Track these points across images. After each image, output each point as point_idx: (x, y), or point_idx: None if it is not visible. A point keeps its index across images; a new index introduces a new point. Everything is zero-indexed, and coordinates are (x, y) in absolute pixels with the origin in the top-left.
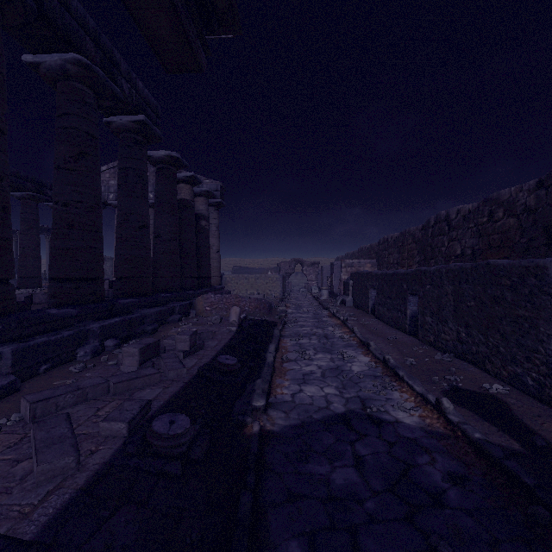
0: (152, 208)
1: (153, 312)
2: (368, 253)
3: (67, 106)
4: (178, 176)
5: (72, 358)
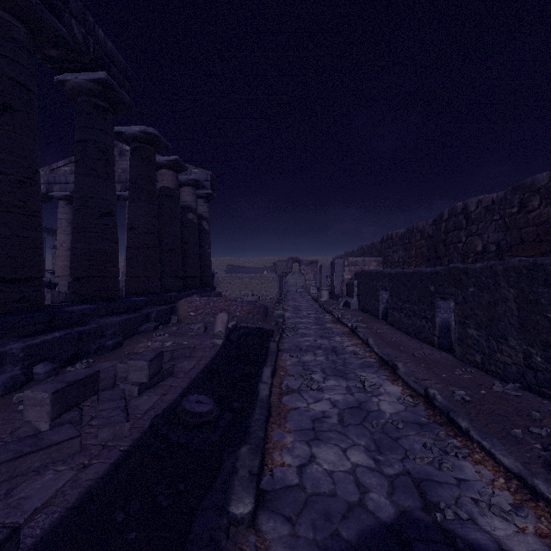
0: None
1: (118, 321)
2: (370, 251)
3: None
4: (160, 160)
5: None
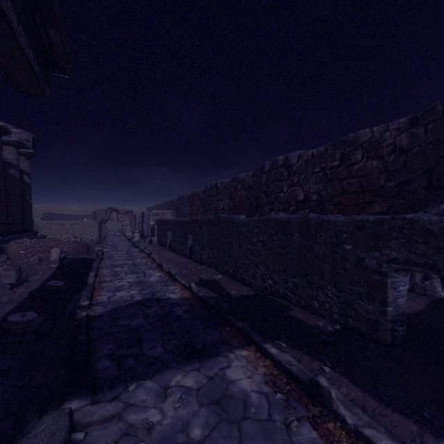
0: None
1: None
2: (171, 205)
3: None
4: None
5: None
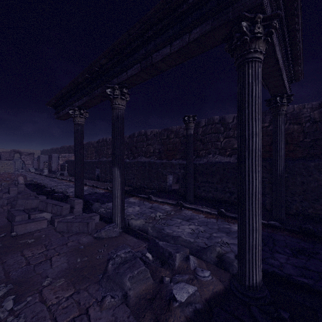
0: None
1: None
2: (68, 149)
3: None
4: None
5: None
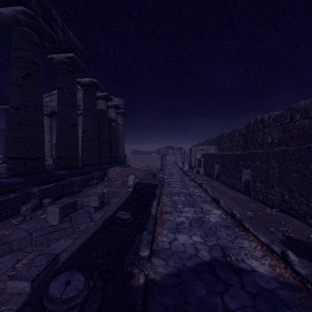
0: None
1: (79, 179)
2: (211, 142)
3: (19, 43)
4: (98, 95)
5: (16, 212)
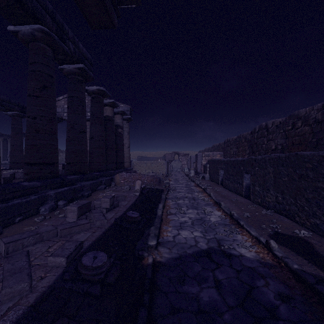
0: (89, 121)
1: (89, 184)
2: (218, 148)
3: (35, 57)
4: (105, 102)
5: (36, 212)
